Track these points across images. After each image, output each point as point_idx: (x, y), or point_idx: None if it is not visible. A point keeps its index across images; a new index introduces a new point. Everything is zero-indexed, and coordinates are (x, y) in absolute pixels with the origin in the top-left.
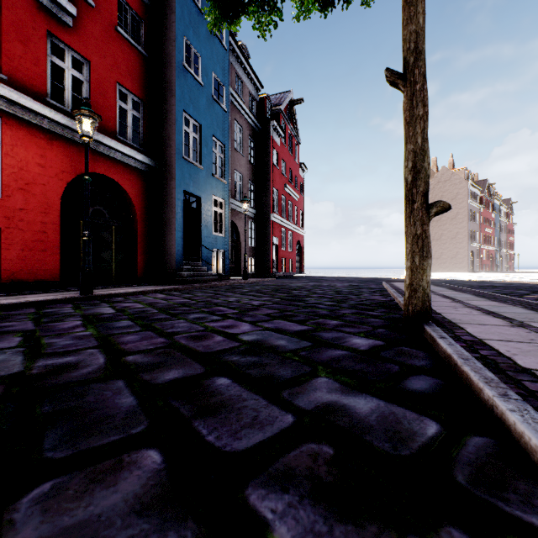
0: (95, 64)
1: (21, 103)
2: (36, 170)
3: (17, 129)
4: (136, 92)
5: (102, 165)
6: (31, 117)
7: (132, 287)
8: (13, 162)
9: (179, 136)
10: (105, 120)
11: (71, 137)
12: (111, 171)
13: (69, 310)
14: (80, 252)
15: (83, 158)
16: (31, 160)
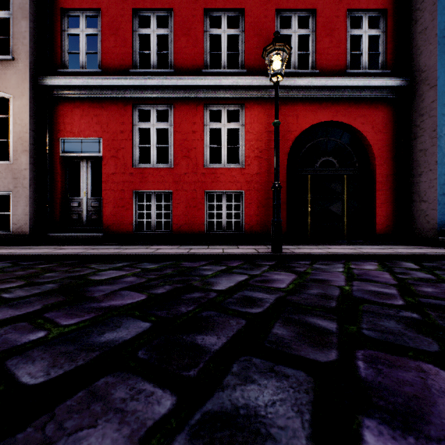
0: (320, 8)
1: (253, 85)
2: (267, 137)
3: (253, 108)
4: (373, 5)
5: (328, 111)
6: (262, 93)
7: (357, 245)
8: (251, 137)
9: (444, 16)
10: (332, 61)
11: (295, 96)
12: (339, 114)
13: (211, 271)
14: (307, 206)
15: (308, 111)
16: (263, 131)
